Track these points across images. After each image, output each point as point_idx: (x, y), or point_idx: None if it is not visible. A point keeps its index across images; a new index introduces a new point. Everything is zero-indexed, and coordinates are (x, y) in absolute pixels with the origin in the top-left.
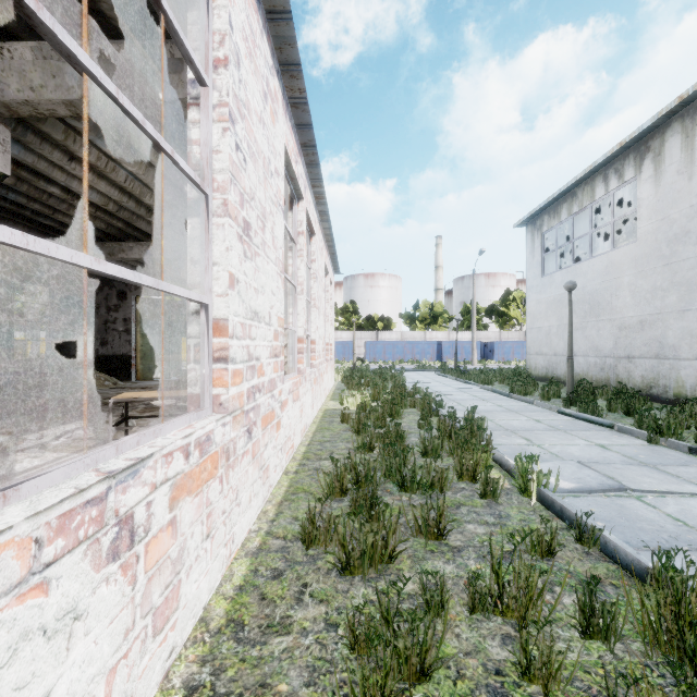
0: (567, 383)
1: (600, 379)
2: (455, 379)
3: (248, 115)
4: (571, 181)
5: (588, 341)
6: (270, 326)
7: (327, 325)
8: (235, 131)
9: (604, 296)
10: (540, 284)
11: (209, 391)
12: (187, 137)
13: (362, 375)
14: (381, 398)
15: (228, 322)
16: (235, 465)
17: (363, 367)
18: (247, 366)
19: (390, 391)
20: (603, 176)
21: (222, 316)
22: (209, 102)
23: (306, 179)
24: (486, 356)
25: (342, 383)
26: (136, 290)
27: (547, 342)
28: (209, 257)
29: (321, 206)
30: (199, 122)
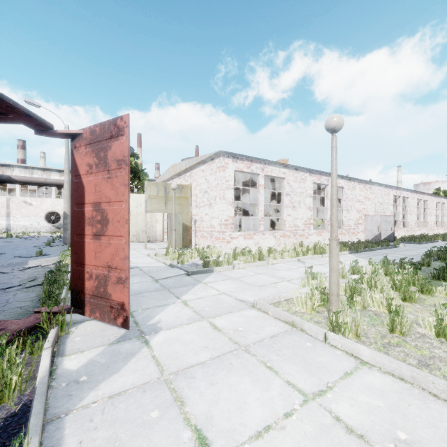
0: None
1: None
2: None
3: (446, 208)
4: None
5: None
6: None
7: None
8: (445, 211)
9: None
10: None
11: (444, 226)
12: (442, 212)
13: None
14: None
15: (445, 222)
16: (445, 230)
17: None
18: (446, 224)
19: None
20: None
21: (444, 222)
22: (444, 210)
23: None
24: None
25: None
26: (403, 210)
27: None
28: (444, 218)
29: None
30: (443, 211)
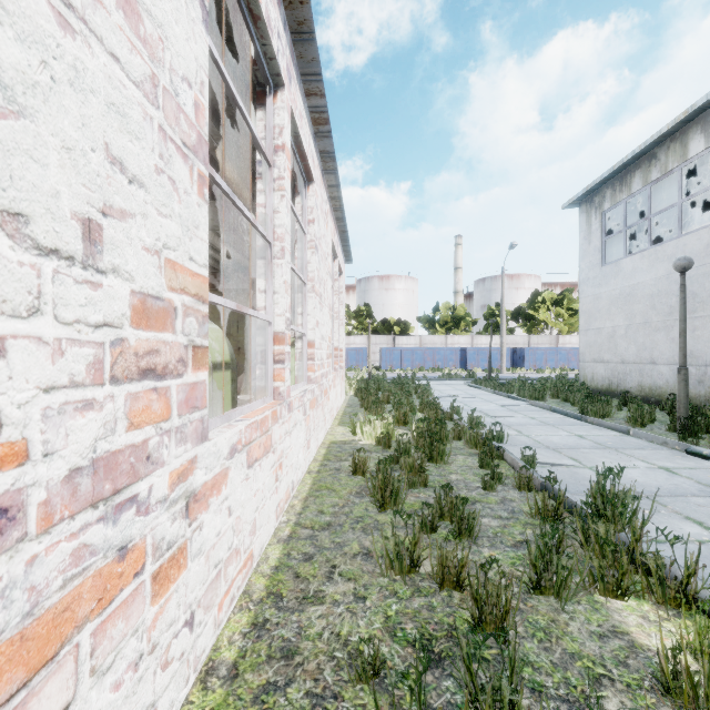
0: (679, 404)
1: (697, 395)
2: (493, 392)
3: None
4: (651, 137)
5: (676, 345)
6: (99, 271)
7: (335, 323)
8: None
9: (704, 285)
10: (600, 275)
11: None
12: None
13: (379, 386)
14: (410, 424)
15: None
16: None
17: (379, 376)
18: None
19: (425, 417)
20: (703, 125)
21: None
22: None
23: (292, 63)
24: (514, 363)
25: (355, 398)
26: None
27: (610, 347)
28: None
29: (323, 140)
30: None
